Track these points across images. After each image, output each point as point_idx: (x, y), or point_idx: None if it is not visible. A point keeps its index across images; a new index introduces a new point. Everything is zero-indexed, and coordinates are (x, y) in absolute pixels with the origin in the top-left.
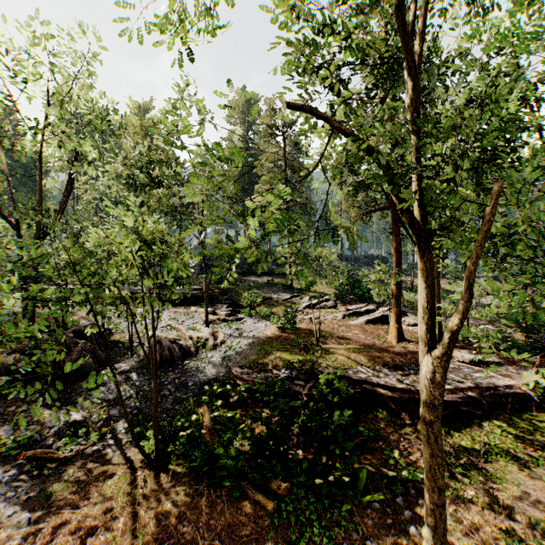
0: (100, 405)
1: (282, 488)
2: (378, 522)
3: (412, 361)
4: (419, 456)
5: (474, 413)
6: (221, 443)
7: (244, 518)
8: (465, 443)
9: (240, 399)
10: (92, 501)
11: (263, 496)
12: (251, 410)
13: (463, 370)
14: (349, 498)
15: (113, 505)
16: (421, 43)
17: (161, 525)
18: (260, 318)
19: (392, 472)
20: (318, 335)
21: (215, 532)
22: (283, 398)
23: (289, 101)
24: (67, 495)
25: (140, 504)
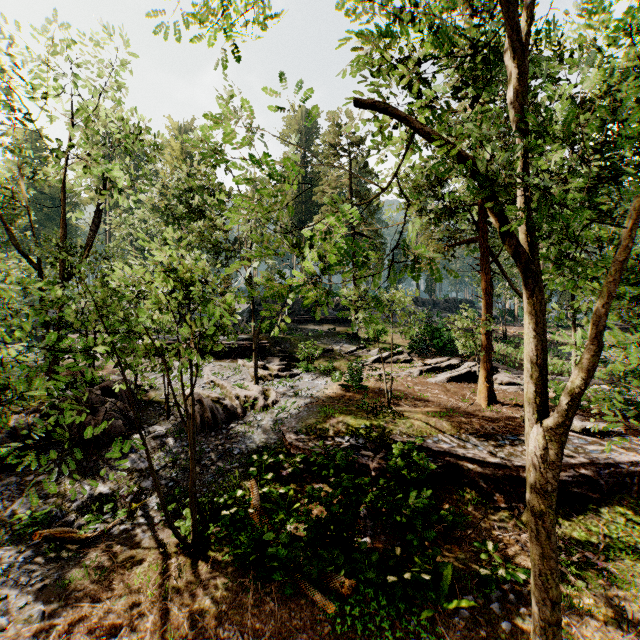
0: (131, 476)
1: (345, 585)
2: (468, 635)
3: (507, 429)
4: (518, 550)
5: (589, 496)
6: (272, 525)
7: (299, 622)
8: (578, 534)
9: (295, 472)
10: (117, 594)
11: (322, 596)
12: (308, 487)
13: (573, 442)
14: (430, 602)
15: (141, 599)
16: (526, 19)
17: (197, 627)
18: (319, 374)
19: (485, 569)
20: (389, 395)
21: (262, 639)
22: (346, 472)
23: (354, 98)
24: (88, 584)
25: (174, 599)
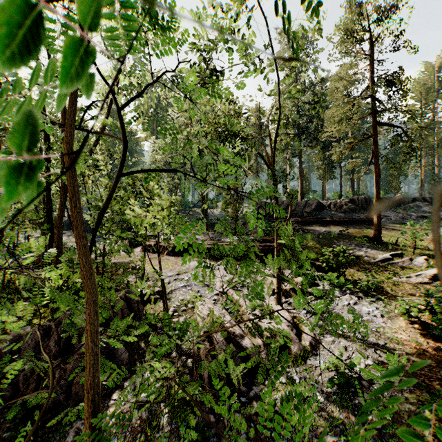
0: None
1: None
2: None
3: None
4: None
5: None
6: None
7: None
8: None
9: None
10: None
11: None
12: None
13: None
14: None
15: None
16: None
17: None
18: (359, 294)
19: None
20: None
21: None
22: None
23: None
24: None
25: None
